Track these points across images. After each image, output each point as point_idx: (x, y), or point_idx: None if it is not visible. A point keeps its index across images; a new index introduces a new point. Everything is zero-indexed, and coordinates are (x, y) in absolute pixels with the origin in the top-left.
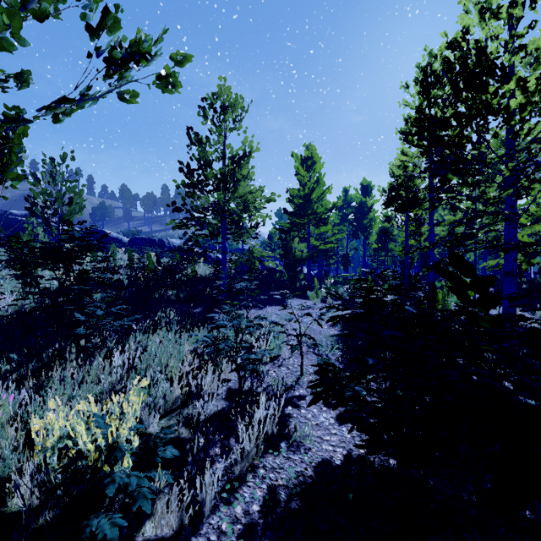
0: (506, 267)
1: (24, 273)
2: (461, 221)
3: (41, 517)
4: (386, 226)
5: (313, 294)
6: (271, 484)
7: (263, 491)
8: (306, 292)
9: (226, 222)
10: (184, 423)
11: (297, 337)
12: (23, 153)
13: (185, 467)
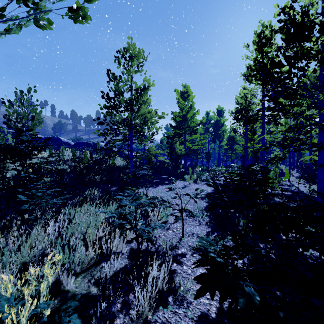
0: (320, 161)
1: None
2: (293, 129)
3: None
4: (232, 135)
5: (188, 177)
6: None
7: None
8: (184, 176)
9: (132, 131)
10: (94, 283)
11: (180, 212)
12: None
13: (91, 323)
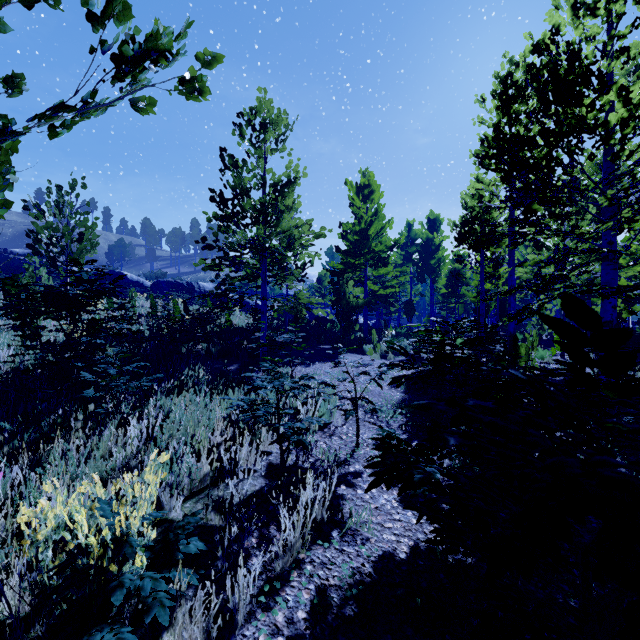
0: (604, 316)
1: (23, 323)
2: (551, 261)
3: (33, 628)
4: (457, 267)
5: (370, 348)
6: (321, 584)
7: (310, 593)
8: (362, 345)
9: (266, 262)
10: (214, 508)
11: (352, 401)
12: (12, 174)
13: (214, 562)
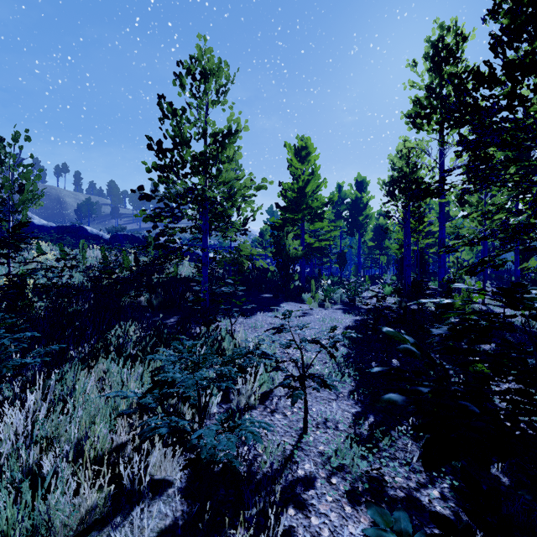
0: None
1: None
2: (531, 206)
3: None
4: (381, 223)
5: (309, 298)
6: None
7: None
8: (301, 294)
9: (207, 214)
10: None
11: (300, 383)
12: None
13: None
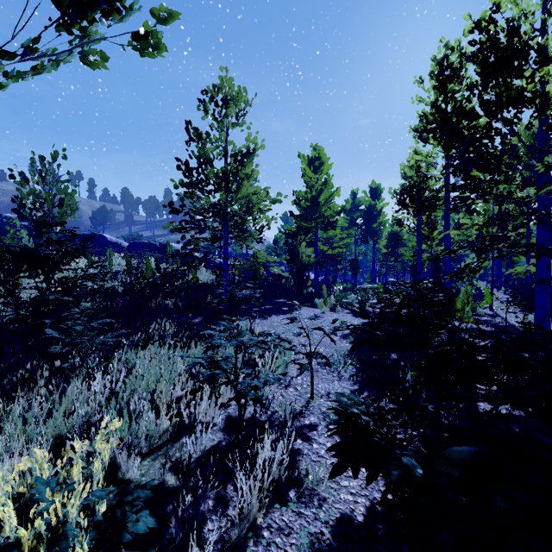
0: (539, 274)
1: None
2: (494, 222)
3: None
4: (396, 230)
5: (321, 302)
6: None
7: None
8: (314, 299)
9: (228, 225)
10: (171, 468)
11: (307, 356)
12: None
13: (169, 529)
